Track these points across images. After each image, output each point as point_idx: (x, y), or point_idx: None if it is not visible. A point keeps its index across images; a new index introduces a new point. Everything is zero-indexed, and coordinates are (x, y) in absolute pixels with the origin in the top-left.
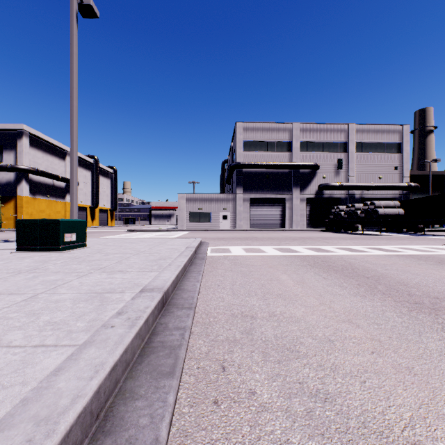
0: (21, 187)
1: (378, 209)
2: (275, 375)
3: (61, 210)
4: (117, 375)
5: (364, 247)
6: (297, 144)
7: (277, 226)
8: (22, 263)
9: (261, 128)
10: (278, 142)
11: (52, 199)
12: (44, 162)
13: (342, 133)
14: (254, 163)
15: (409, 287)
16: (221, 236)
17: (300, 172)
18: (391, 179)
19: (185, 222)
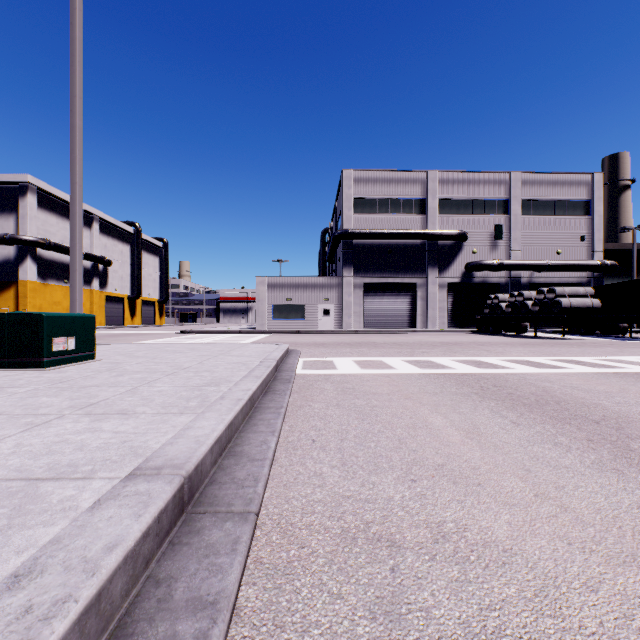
0: (24, 267)
1: (561, 299)
2: None
3: (85, 301)
4: None
5: (552, 360)
6: (434, 203)
7: (403, 325)
8: None
9: (379, 178)
10: (405, 200)
11: None
12: (59, 231)
13: (501, 186)
14: (370, 230)
15: None
16: (320, 341)
17: (438, 244)
18: (574, 254)
19: (267, 320)
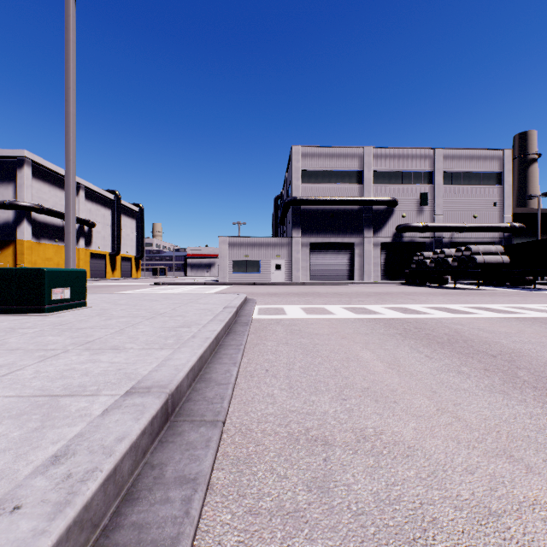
0: (21, 229)
1: (476, 256)
2: None
3: None
4: None
5: (466, 307)
6: (369, 175)
7: (343, 278)
8: None
9: (323, 154)
10: (345, 172)
11: (62, 245)
12: (51, 198)
13: (426, 160)
14: (315, 197)
15: None
16: (273, 291)
17: (373, 209)
18: (488, 218)
19: (228, 273)
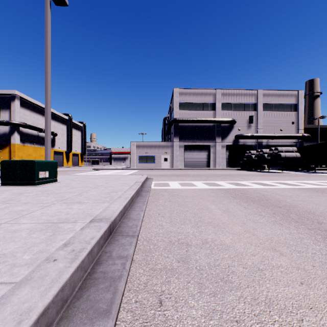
0: (14, 137)
1: (281, 153)
2: (211, 311)
3: (44, 154)
4: (48, 318)
5: (272, 182)
6: (219, 105)
7: (204, 166)
8: (1, 195)
9: (192, 93)
10: (205, 104)
11: (37, 146)
12: (31, 118)
13: (253, 97)
14: (187, 119)
15: (316, 216)
16: (162, 174)
17: (221, 125)
18: (289, 130)
19: (136, 163)
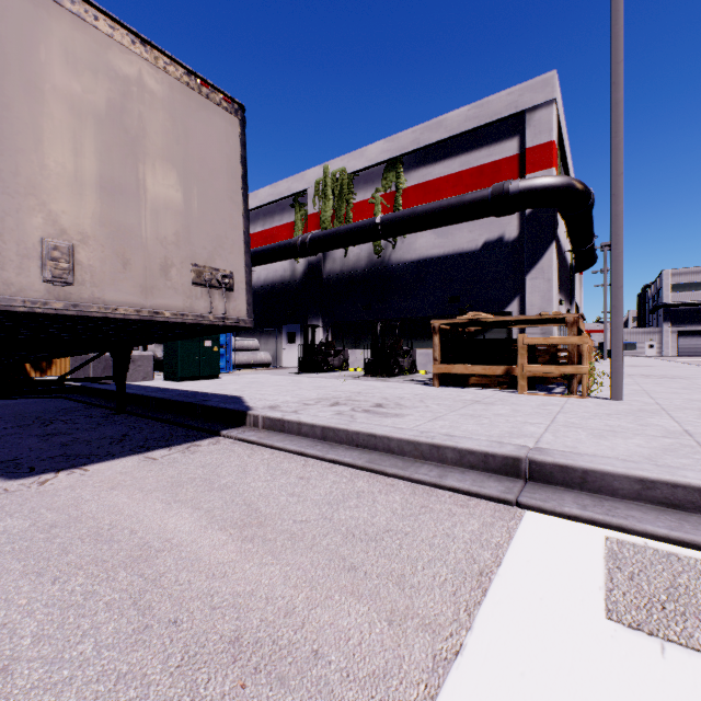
0: None
1: None
2: None
3: None
4: None
5: None
6: None
7: None
8: None
9: (689, 272)
10: None
11: None
12: None
13: None
14: (682, 302)
15: None
16: None
17: None
18: None
19: None
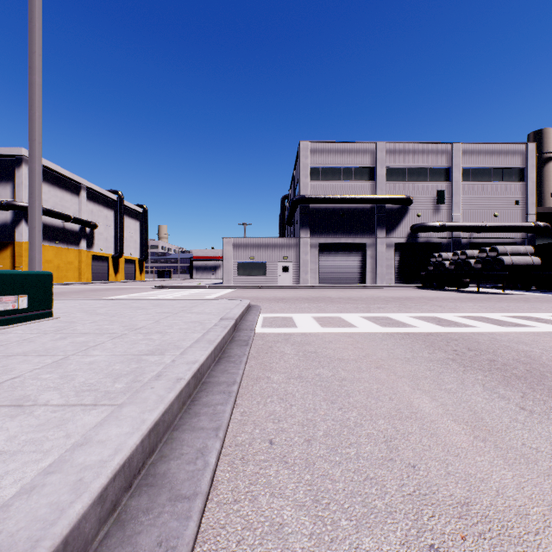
0: (19, 230)
1: (503, 257)
2: None
3: (74, 260)
4: None
5: (509, 316)
6: (382, 171)
7: (354, 281)
8: None
9: (333, 149)
10: (356, 169)
11: (62, 246)
12: (51, 198)
13: (443, 156)
14: (325, 196)
15: None
16: (280, 296)
17: (386, 208)
18: (510, 217)
19: (233, 276)
